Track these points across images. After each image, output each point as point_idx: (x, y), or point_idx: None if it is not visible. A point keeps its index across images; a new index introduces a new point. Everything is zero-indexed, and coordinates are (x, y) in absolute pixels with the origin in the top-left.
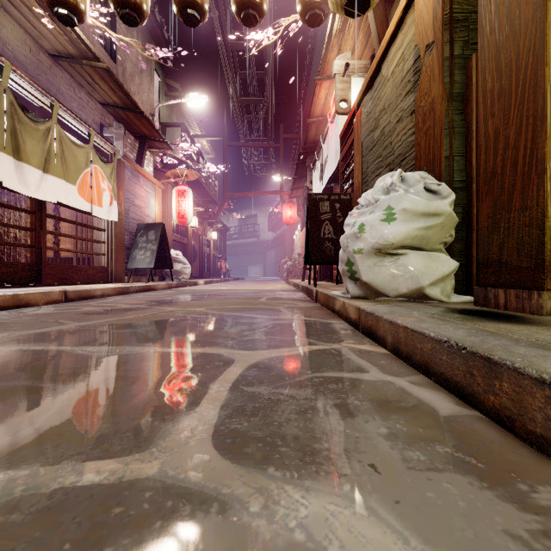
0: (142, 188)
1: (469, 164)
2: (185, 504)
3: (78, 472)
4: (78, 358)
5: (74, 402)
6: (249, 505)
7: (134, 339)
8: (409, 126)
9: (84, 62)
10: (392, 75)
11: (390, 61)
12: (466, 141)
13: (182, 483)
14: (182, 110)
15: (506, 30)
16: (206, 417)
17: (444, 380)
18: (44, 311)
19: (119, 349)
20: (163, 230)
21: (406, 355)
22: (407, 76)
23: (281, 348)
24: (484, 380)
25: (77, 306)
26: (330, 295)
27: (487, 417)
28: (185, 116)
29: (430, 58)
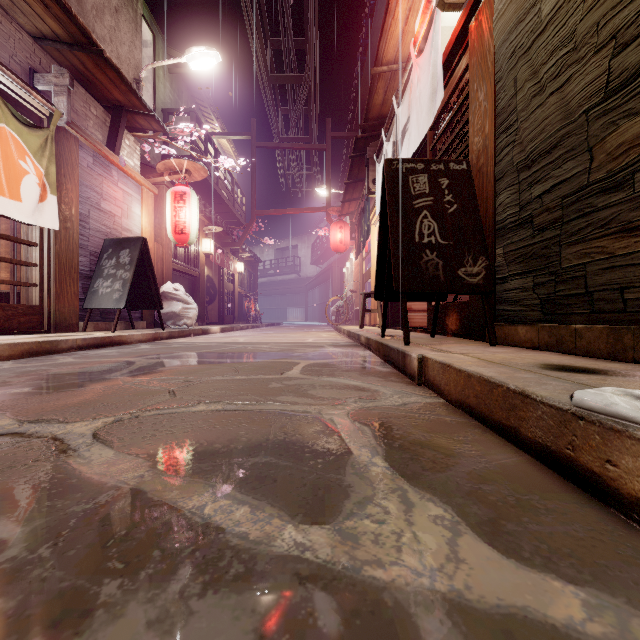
0: (116, 187)
1: None
2: None
3: None
4: None
5: None
6: None
7: None
8: None
9: None
10: None
11: None
12: None
13: None
14: (196, 98)
15: None
16: None
17: None
18: None
19: None
20: (144, 248)
21: None
22: None
23: None
24: None
25: None
26: (524, 393)
27: None
28: (200, 108)
29: None
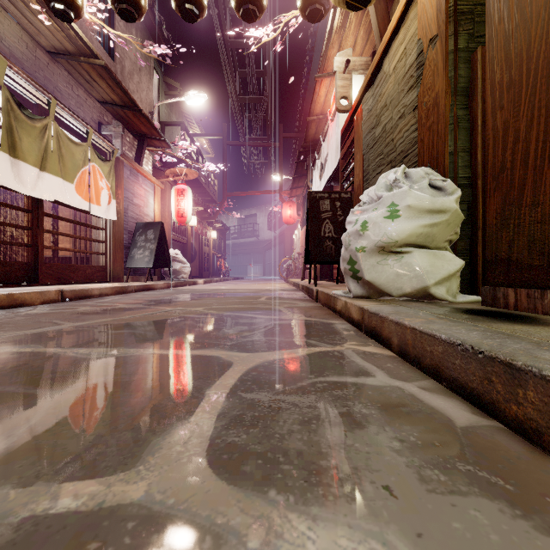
0: (141, 187)
1: (474, 160)
2: (173, 537)
3: (53, 496)
4: (68, 361)
5: (58, 410)
6: (247, 540)
7: (129, 340)
8: (411, 123)
9: (82, 59)
10: (394, 71)
11: (392, 57)
12: (471, 137)
13: (171, 510)
14: (182, 109)
15: (516, 18)
16: (200, 429)
17: (458, 385)
18: (39, 311)
19: (112, 351)
20: (162, 229)
21: (414, 358)
22: (410, 71)
23: (282, 350)
24: (505, 387)
25: (73, 305)
26: (331, 295)
27: (509, 428)
28: (184, 115)
29: (434, 51)
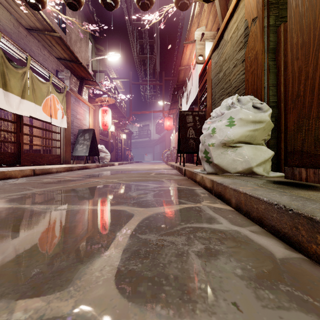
0: (81, 108)
1: (279, 91)
2: None
3: (10, 310)
4: (33, 213)
5: (22, 247)
6: None
7: (71, 200)
8: (241, 69)
9: (46, 33)
10: (230, 39)
11: (229, 30)
12: (277, 77)
13: None
14: (105, 63)
15: (307, 4)
16: (112, 260)
17: (275, 230)
18: (19, 181)
19: (60, 206)
20: (93, 133)
21: (246, 212)
22: (240, 39)
23: (164, 206)
24: (307, 233)
25: (40, 178)
26: (193, 172)
27: (310, 259)
28: (107, 66)
29: (255, 27)
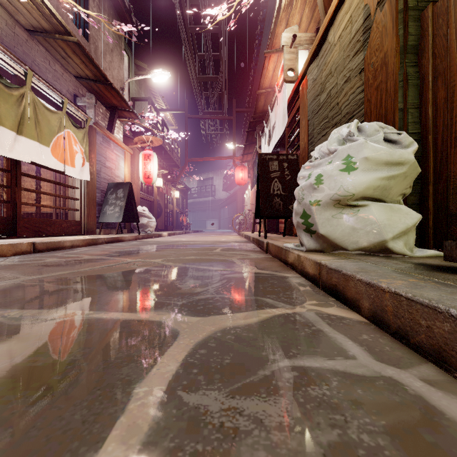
0: (112, 152)
1: (425, 116)
2: None
3: None
4: None
5: None
6: None
7: (73, 299)
8: (358, 85)
9: (57, 36)
10: (339, 39)
11: (337, 26)
12: (420, 93)
13: None
14: (150, 87)
15: None
16: None
17: None
18: (6, 262)
19: (47, 313)
20: (130, 188)
21: (397, 330)
22: (356, 36)
23: (237, 312)
24: None
25: (42, 257)
26: (282, 247)
27: None
28: (152, 93)
29: (382, 13)
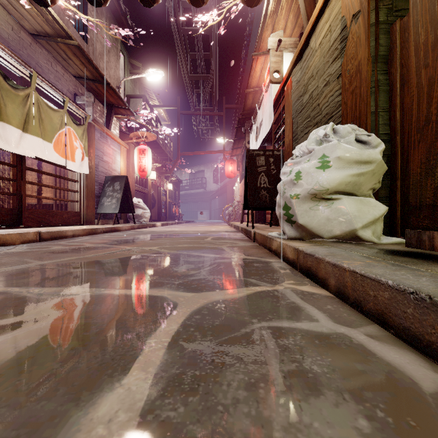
0: (109, 147)
1: (393, 119)
2: None
3: None
4: (20, 302)
5: None
6: None
7: (85, 279)
8: (336, 89)
9: (59, 40)
10: (319, 46)
11: (318, 34)
12: (390, 98)
13: None
14: (144, 85)
15: None
16: (132, 396)
17: (410, 335)
18: (17, 250)
19: (66, 290)
20: (126, 181)
21: (354, 301)
22: (334, 44)
23: (225, 289)
24: None
25: (48, 245)
26: (267, 236)
27: None
28: (146, 90)
29: (357, 25)
